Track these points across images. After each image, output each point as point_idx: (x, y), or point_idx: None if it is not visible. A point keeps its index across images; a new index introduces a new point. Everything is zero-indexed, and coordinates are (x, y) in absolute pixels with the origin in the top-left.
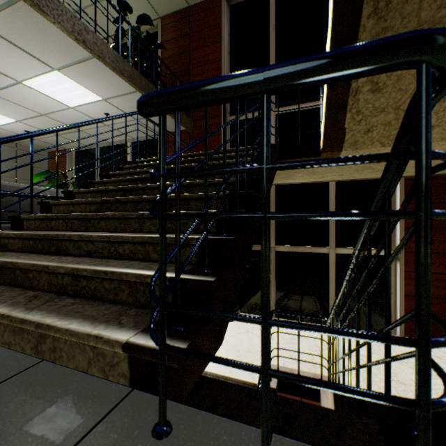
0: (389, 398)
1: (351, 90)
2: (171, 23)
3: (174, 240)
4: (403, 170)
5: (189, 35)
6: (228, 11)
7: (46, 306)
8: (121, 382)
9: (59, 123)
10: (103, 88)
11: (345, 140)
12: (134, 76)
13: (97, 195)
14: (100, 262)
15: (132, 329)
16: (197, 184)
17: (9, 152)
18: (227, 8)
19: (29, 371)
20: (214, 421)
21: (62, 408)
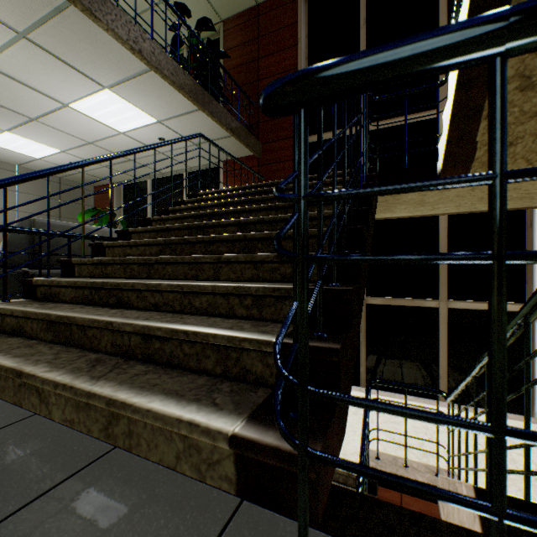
0: None
1: None
2: (236, 26)
3: (269, 290)
4: None
5: (258, 40)
6: (305, 6)
7: (114, 375)
8: (224, 488)
9: (107, 152)
10: (159, 108)
11: (476, 158)
12: (196, 91)
13: (156, 235)
14: (173, 318)
15: (234, 414)
16: (282, 219)
17: (52, 187)
18: (304, 2)
19: (101, 463)
20: None
21: (153, 524)
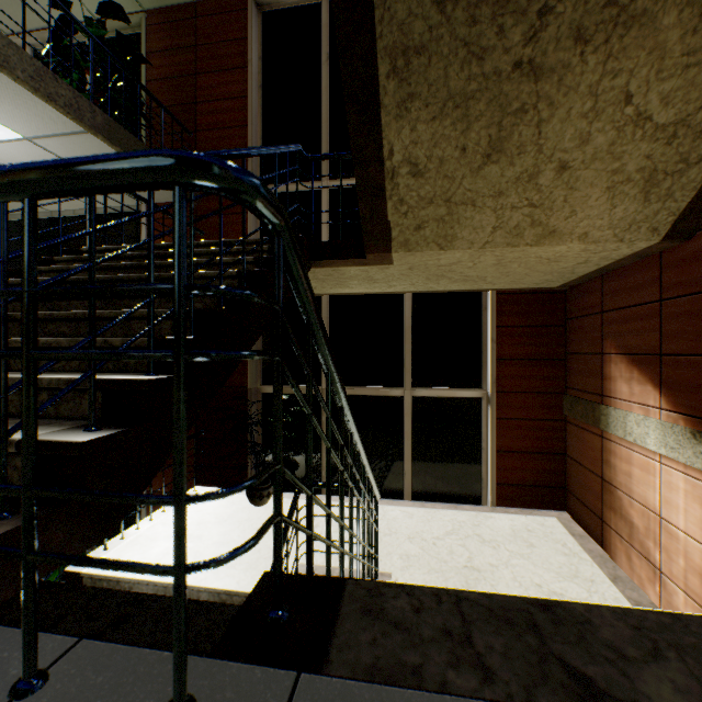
0: (146, 566)
1: (386, 170)
2: (165, 23)
3: (63, 383)
4: (306, 294)
5: (196, 49)
6: (259, 21)
7: None
8: None
9: None
10: (22, 120)
11: (393, 238)
12: (80, 106)
13: None
14: None
15: None
16: None
17: None
18: (258, 15)
19: None
20: (8, 636)
21: None
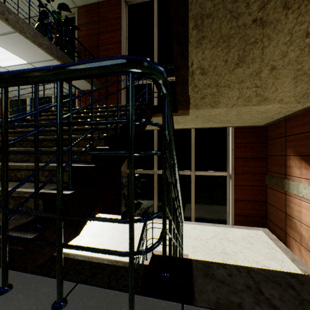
0: (115, 252)
1: (189, 72)
2: (85, 12)
3: (55, 167)
4: (171, 126)
5: (99, 22)
6: (126, 9)
7: None
8: None
9: None
10: (27, 55)
11: (191, 103)
12: (52, 48)
13: (15, 135)
14: None
15: None
16: (88, 129)
17: None
18: (125, 6)
19: None
20: (45, 281)
21: None
